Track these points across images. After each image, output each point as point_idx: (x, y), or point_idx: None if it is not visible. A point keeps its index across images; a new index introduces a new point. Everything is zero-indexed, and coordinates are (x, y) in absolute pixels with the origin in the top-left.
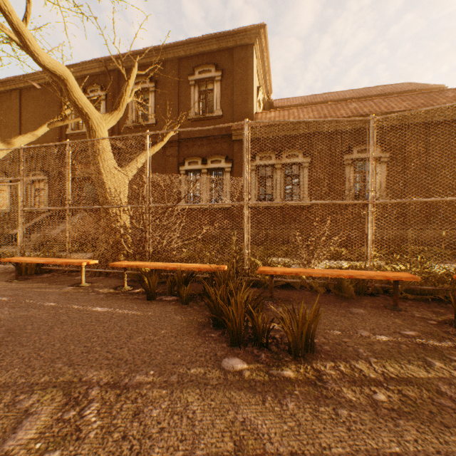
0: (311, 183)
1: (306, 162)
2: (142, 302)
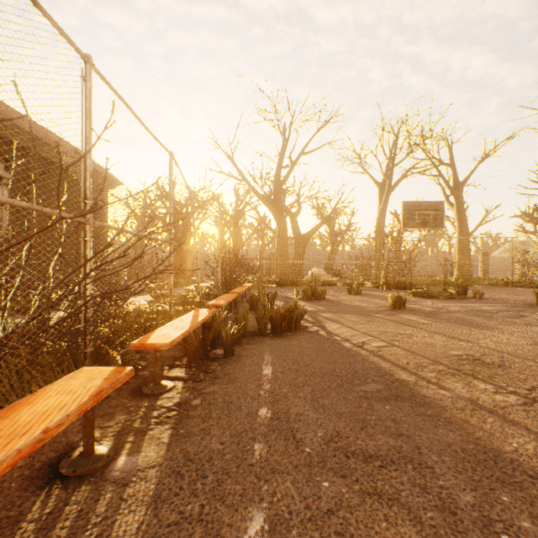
0: None
1: None
2: (236, 359)
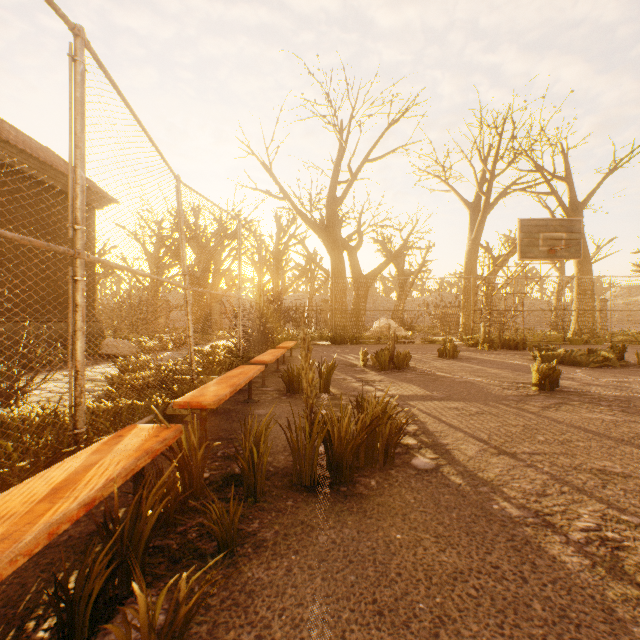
0: None
1: None
2: None
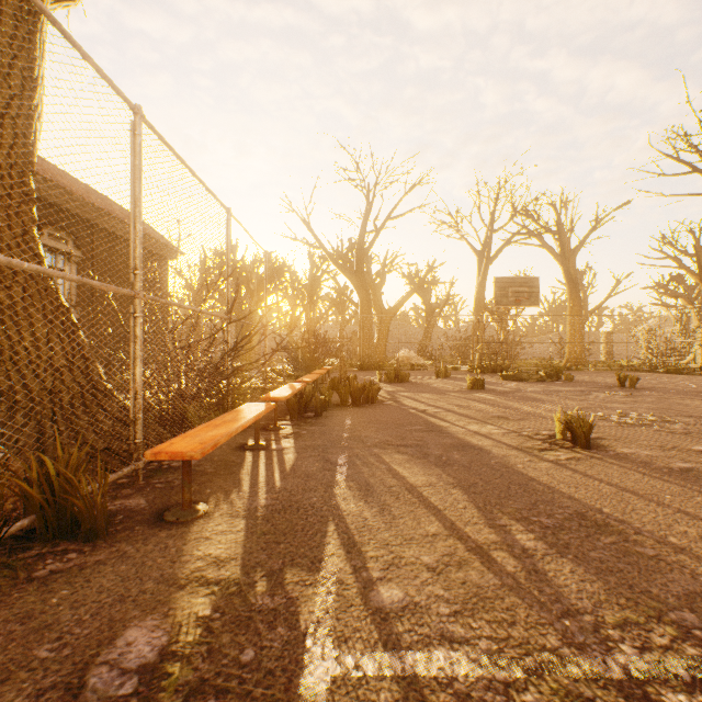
0: None
1: None
2: (325, 417)
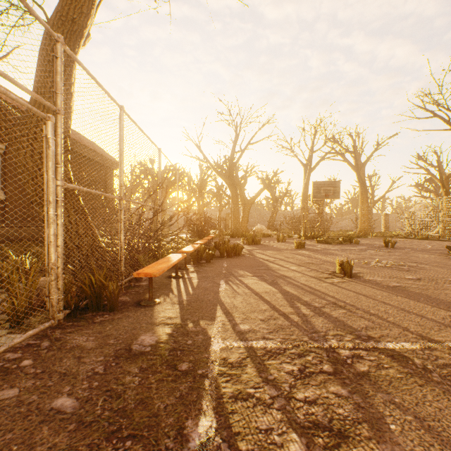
0: (4, 174)
1: (1, 147)
2: (212, 263)
